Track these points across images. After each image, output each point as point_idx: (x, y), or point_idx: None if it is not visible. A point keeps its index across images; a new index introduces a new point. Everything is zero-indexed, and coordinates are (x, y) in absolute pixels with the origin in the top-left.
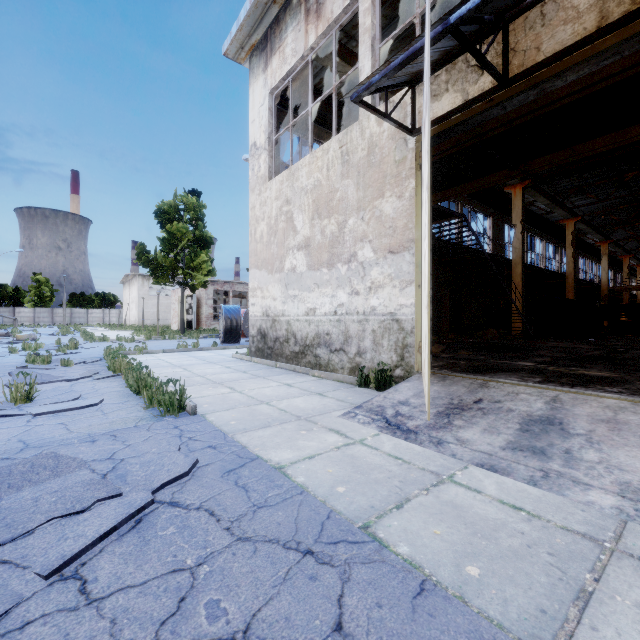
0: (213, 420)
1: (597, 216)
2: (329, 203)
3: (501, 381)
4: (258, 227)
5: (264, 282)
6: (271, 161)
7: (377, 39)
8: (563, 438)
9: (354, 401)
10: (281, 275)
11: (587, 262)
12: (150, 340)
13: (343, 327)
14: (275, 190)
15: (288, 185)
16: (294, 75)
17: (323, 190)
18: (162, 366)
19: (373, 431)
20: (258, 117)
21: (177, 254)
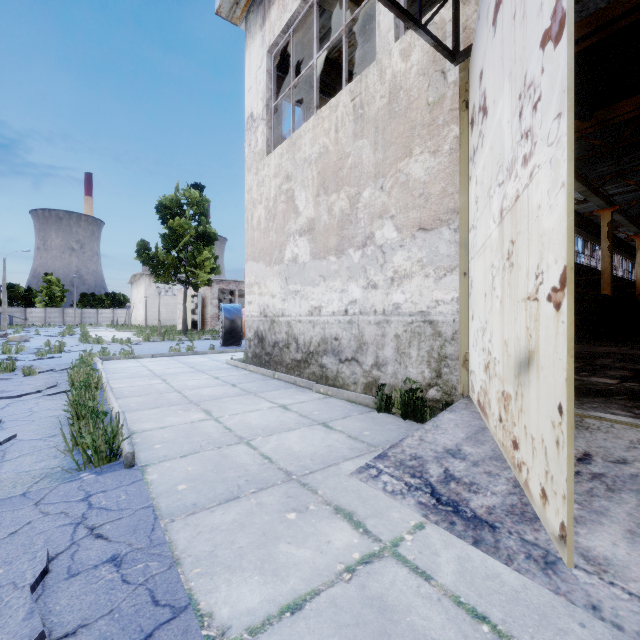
0: (153, 480)
1: (632, 207)
2: (338, 173)
3: (607, 418)
4: (255, 212)
5: (261, 276)
6: (270, 133)
7: None
8: None
9: (373, 439)
10: (280, 267)
11: (617, 258)
12: (148, 342)
13: (356, 330)
14: (274, 166)
15: (288, 158)
16: (296, 25)
17: (330, 158)
18: (139, 376)
19: (412, 515)
20: (255, 83)
21: (179, 251)
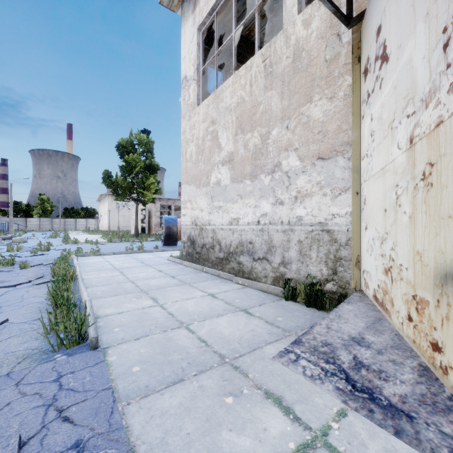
0: (112, 362)
1: None
2: (252, 117)
3: None
4: (188, 148)
5: (193, 195)
6: (199, 89)
7: None
8: None
9: (286, 325)
10: (207, 188)
11: None
12: (110, 242)
13: (266, 236)
14: (202, 114)
15: (213, 107)
16: (219, 8)
17: (246, 106)
18: (104, 269)
19: (333, 401)
20: (188, 53)
21: (132, 178)
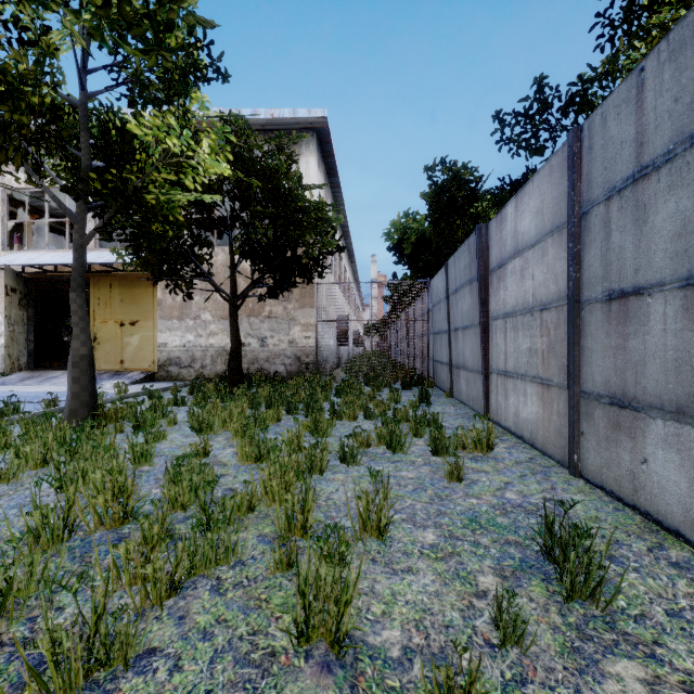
0: None
1: None
2: None
3: (56, 370)
4: None
5: None
6: None
7: (6, 217)
8: (54, 379)
9: None
10: None
11: None
12: None
13: None
14: None
15: None
16: None
17: None
18: None
19: None
20: None
21: None
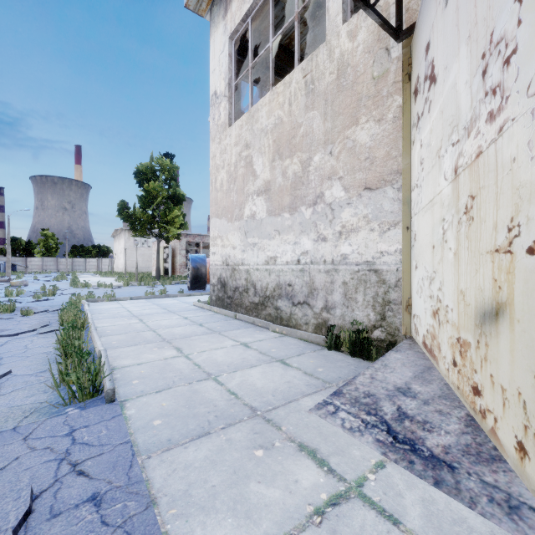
0: (131, 415)
1: None
2: (291, 141)
3: None
4: (218, 176)
5: (224, 230)
6: (231, 108)
7: None
8: None
9: (327, 376)
10: (240, 223)
11: None
12: (127, 286)
13: (307, 278)
14: (234, 136)
15: (247, 128)
16: (254, 14)
17: (284, 128)
18: (120, 316)
19: (371, 453)
20: (218, 65)
21: (153, 210)
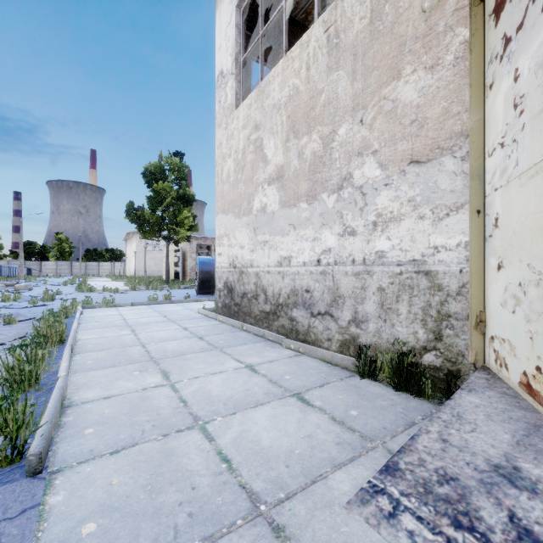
0: (52, 509)
1: None
2: (309, 113)
3: None
4: (225, 165)
5: (231, 228)
6: (238, 86)
7: None
8: None
9: (365, 425)
10: (249, 218)
11: None
12: (134, 290)
13: (330, 282)
14: (242, 117)
15: (257, 107)
16: None
17: (301, 98)
18: (112, 325)
19: None
20: (225, 40)
21: (162, 211)
